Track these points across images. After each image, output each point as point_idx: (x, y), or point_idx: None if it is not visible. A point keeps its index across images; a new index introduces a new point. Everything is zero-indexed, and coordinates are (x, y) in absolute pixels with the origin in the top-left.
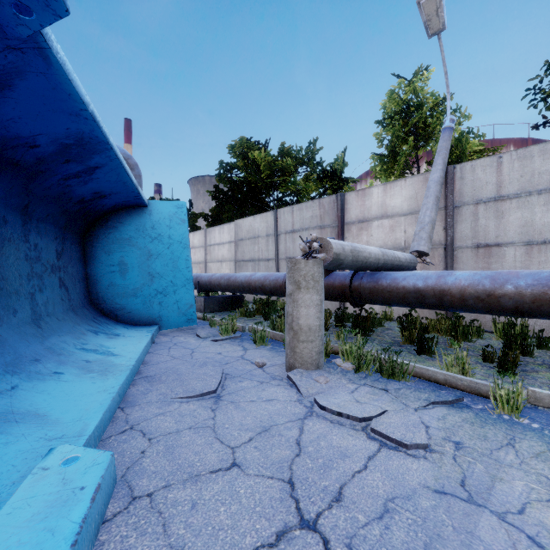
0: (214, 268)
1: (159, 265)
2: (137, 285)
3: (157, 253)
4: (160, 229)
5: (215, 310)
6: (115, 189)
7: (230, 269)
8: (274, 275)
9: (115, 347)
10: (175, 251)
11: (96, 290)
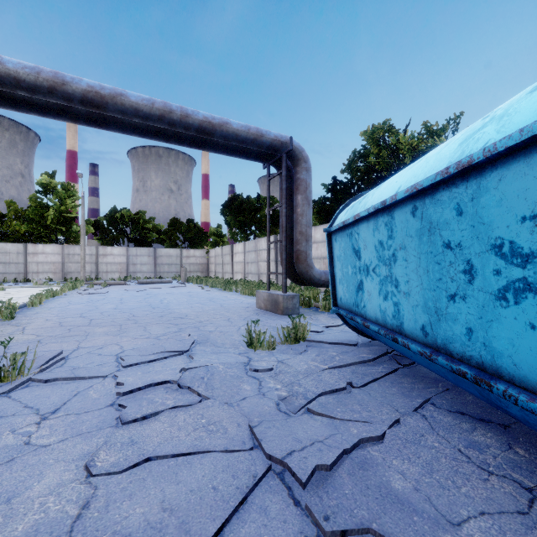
0: None
1: None
2: None
3: None
4: None
5: None
6: None
7: None
8: None
9: None
10: None
11: None
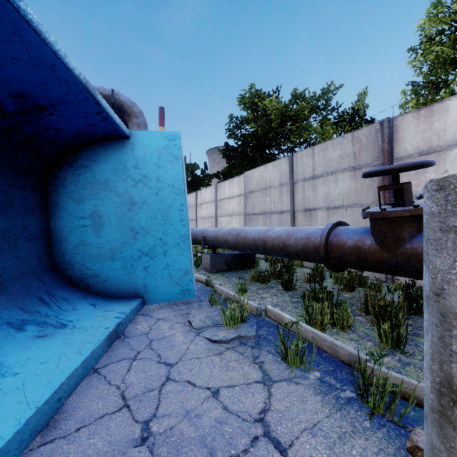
0: (224, 222)
1: (144, 216)
2: (116, 244)
3: (142, 200)
4: (145, 168)
5: (222, 270)
6: (51, 90)
7: (240, 223)
8: (302, 230)
9: (19, 371)
10: (166, 198)
11: (62, 251)
